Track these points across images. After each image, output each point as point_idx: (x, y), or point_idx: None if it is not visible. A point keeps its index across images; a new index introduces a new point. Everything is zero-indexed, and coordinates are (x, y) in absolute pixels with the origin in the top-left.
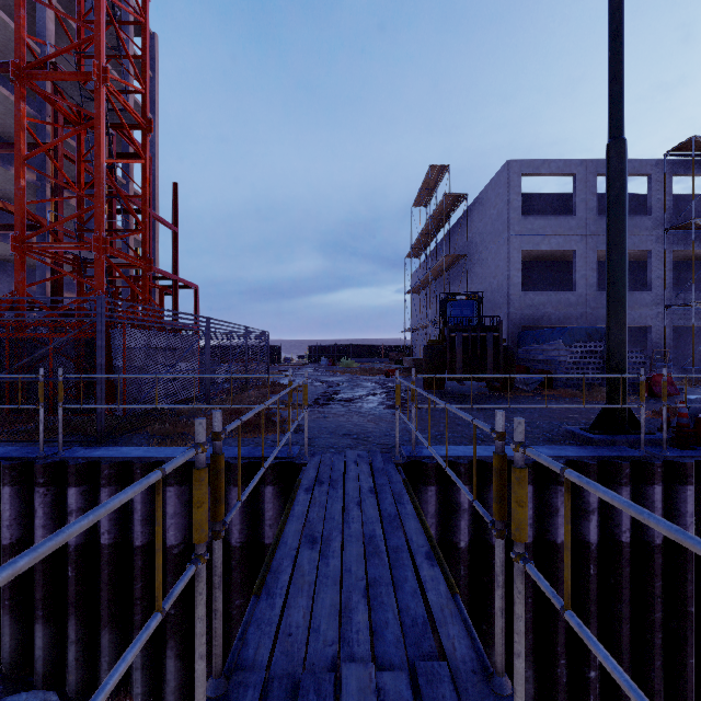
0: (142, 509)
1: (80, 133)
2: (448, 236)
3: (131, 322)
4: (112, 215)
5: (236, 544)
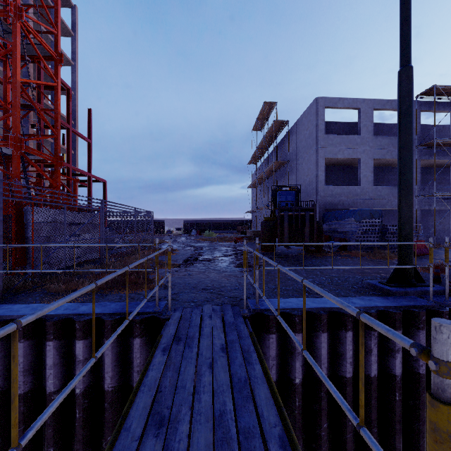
0: (24, 362)
1: (6, 61)
2: (276, 149)
3: (30, 201)
4: (40, 128)
5: (108, 389)
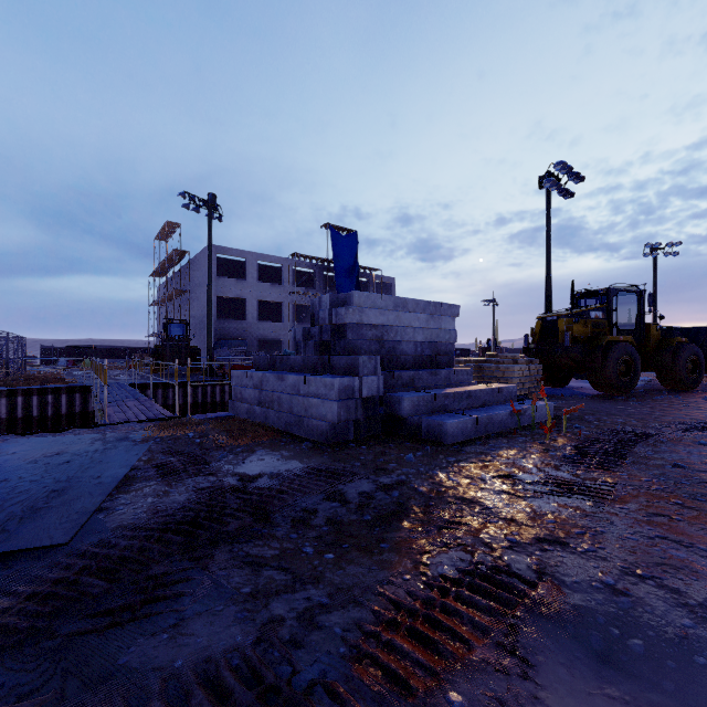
0: (22, 405)
1: None
2: (182, 270)
3: None
4: None
5: (64, 413)
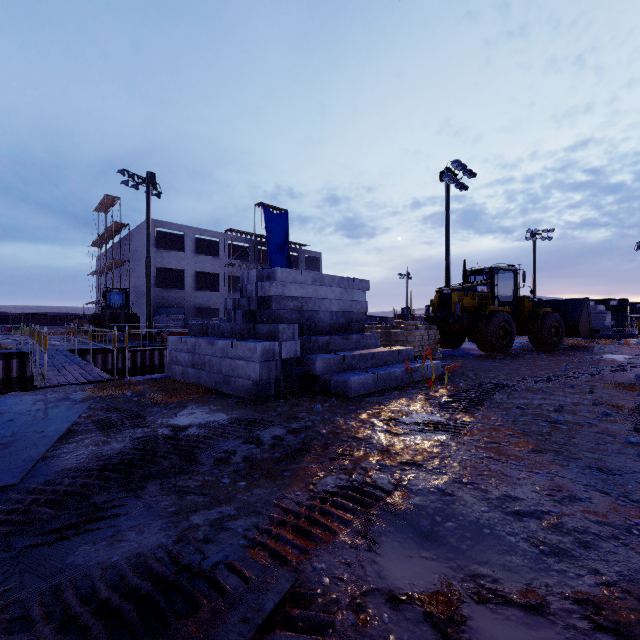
0: None
1: None
2: (121, 241)
3: None
4: None
5: (1, 379)
